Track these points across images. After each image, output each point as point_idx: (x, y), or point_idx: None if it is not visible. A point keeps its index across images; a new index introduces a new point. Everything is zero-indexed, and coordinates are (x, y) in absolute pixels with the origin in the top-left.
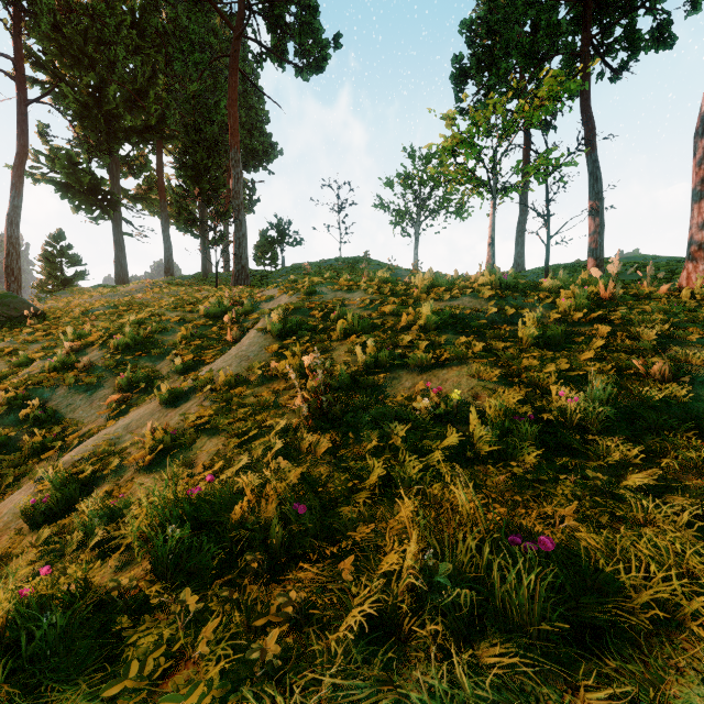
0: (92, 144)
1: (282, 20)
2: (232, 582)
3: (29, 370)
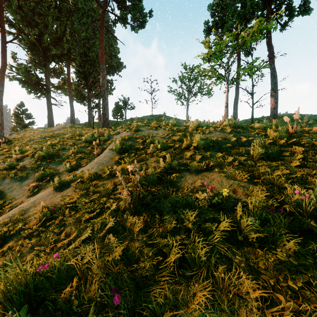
0: (37, 62)
1: (124, 3)
2: None
3: None
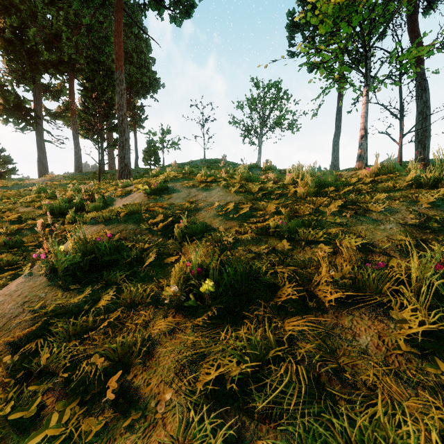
0: (18, 72)
1: None
2: None
3: None
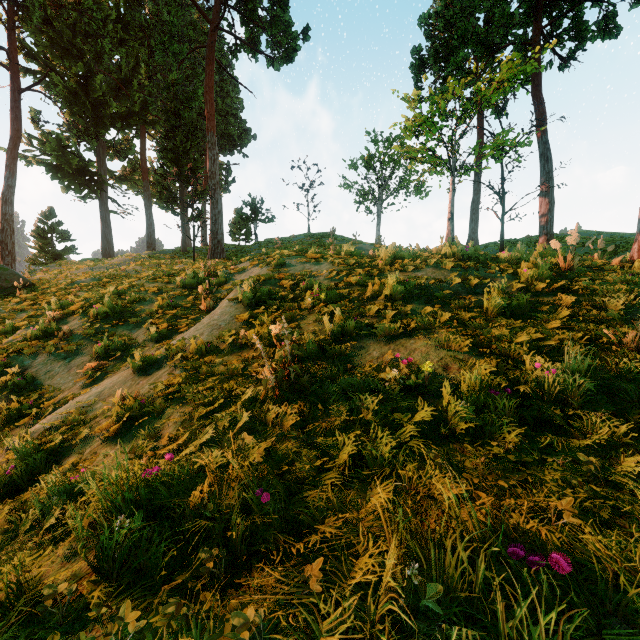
0: (81, 129)
1: (255, 14)
2: (185, 584)
3: (12, 338)
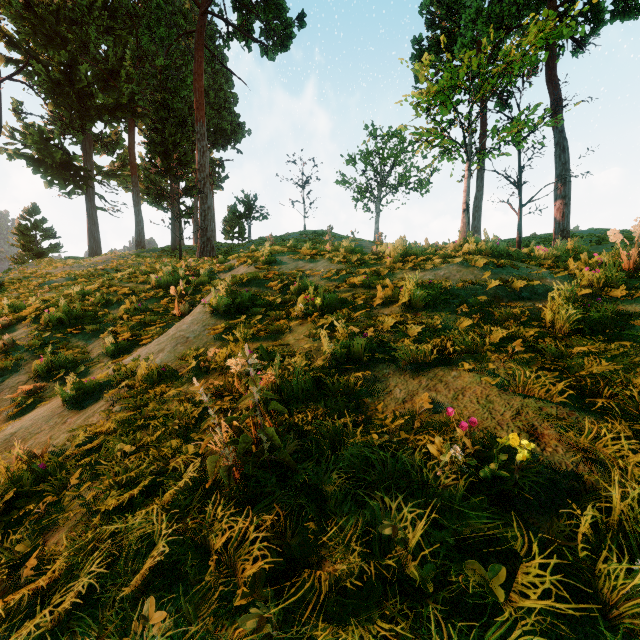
0: (65, 121)
1: None
2: None
3: None
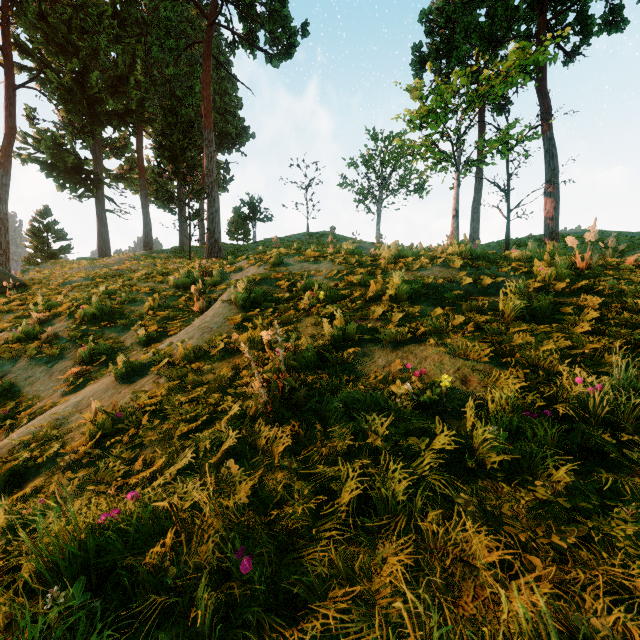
0: (76, 127)
1: (253, 9)
2: None
3: None
